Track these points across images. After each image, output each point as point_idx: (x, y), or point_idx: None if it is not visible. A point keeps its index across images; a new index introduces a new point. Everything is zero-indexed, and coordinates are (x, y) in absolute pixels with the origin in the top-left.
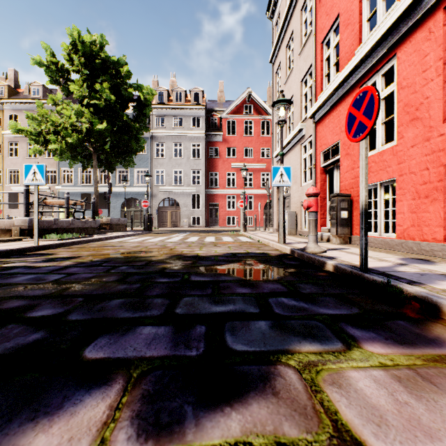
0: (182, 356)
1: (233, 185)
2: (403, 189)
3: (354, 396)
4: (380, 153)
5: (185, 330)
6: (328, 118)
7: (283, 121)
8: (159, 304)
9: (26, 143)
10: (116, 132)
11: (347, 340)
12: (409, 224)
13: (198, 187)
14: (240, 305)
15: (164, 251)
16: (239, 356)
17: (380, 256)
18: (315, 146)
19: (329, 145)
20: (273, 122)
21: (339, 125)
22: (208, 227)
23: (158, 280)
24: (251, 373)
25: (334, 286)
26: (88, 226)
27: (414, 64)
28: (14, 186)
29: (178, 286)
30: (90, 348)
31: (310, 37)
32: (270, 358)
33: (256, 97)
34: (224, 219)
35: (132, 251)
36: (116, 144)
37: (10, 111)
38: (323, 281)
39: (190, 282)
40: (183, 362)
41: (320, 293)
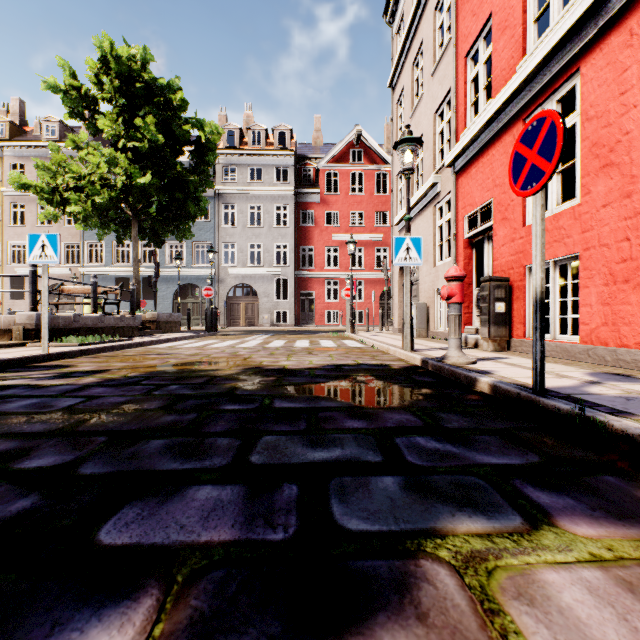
0: (261, 541)
1: (335, 265)
2: (590, 270)
3: (559, 621)
4: (555, 217)
5: (264, 493)
6: (475, 166)
7: (410, 170)
8: (224, 447)
9: (36, 205)
10: (165, 188)
11: (529, 511)
12: (599, 321)
13: (284, 268)
14: (352, 449)
15: (235, 362)
16: (355, 541)
17: (557, 370)
18: (456, 208)
19: (476, 206)
20: (393, 174)
21: (492, 177)
22: (299, 326)
23: (224, 407)
24: (376, 574)
25: (495, 417)
26: (125, 324)
27: (607, 83)
28: (20, 267)
29: (255, 416)
30: (109, 525)
31: (448, 48)
32: (406, 545)
33: (369, 138)
34: (322, 315)
35: (188, 362)
36: (165, 206)
37: (13, 158)
38: (476, 409)
39: (273, 411)
40: (262, 553)
41: (474, 428)
